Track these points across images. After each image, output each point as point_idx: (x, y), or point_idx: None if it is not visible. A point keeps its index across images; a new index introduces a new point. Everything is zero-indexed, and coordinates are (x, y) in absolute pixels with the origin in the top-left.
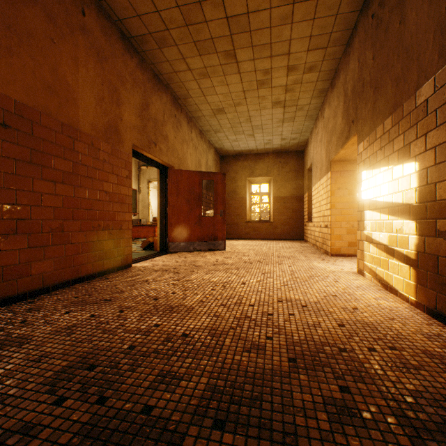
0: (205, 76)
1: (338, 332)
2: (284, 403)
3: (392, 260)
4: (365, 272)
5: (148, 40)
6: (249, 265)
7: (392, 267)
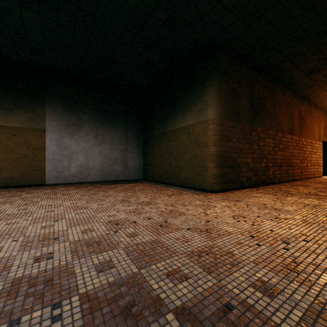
0: None
1: None
2: None
3: None
4: None
5: None
6: None
7: None
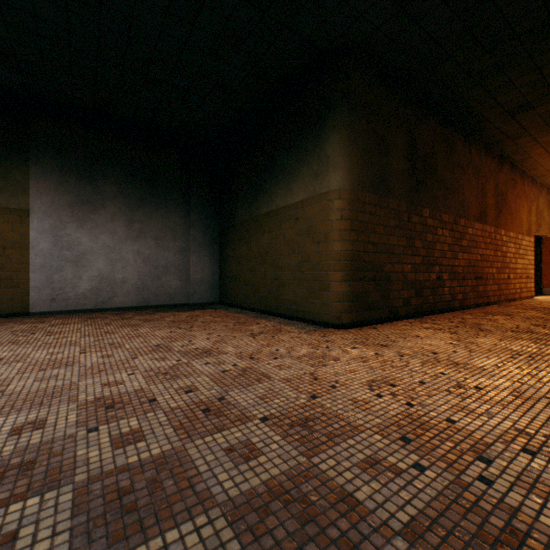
0: None
1: None
2: None
3: None
4: None
5: (546, 175)
6: None
7: None
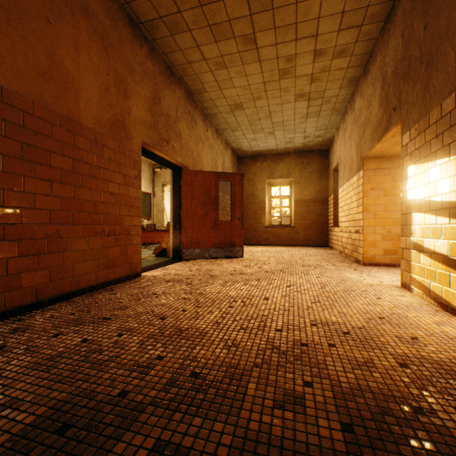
0: (222, 66)
1: (402, 377)
2: None
3: (455, 275)
4: (413, 287)
5: (159, 25)
6: (271, 275)
7: (455, 283)
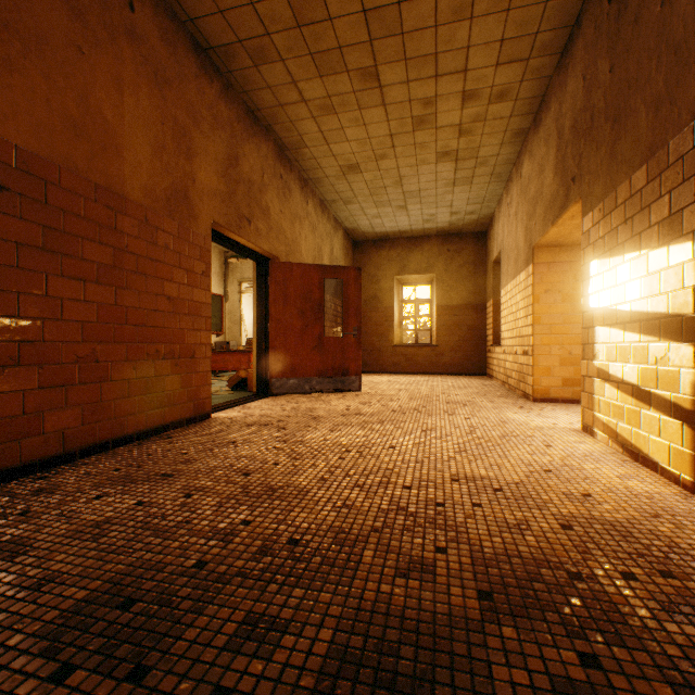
0: (329, 111)
1: (562, 541)
2: (477, 689)
3: (648, 412)
4: (596, 430)
5: (237, 52)
6: (401, 416)
7: (648, 422)
